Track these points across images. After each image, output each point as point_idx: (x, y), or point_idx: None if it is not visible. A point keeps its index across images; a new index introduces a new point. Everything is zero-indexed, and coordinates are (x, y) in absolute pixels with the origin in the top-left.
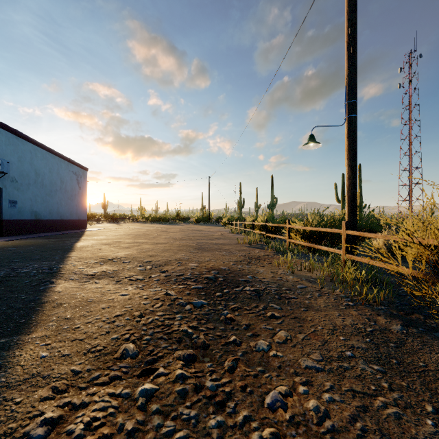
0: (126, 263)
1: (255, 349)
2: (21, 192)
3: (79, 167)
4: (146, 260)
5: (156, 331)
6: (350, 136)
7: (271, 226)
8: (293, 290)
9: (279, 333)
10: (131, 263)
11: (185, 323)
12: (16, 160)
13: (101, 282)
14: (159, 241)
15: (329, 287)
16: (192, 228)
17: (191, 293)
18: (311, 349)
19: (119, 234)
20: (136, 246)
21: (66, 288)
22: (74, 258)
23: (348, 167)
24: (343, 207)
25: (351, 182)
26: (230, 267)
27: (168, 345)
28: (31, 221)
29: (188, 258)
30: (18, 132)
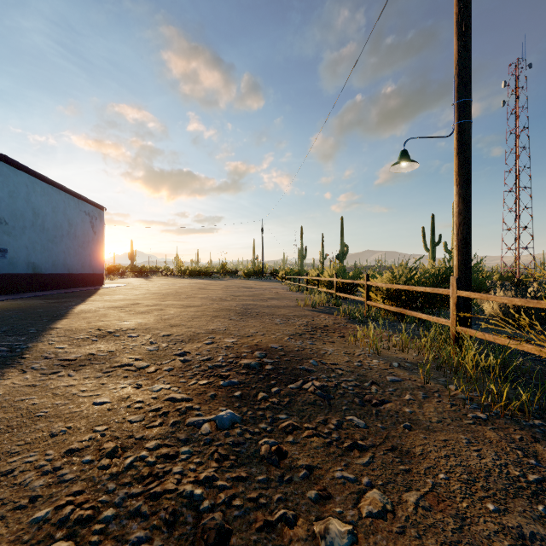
0: (132, 337)
1: (324, 543)
2: (13, 237)
3: (94, 205)
4: (163, 334)
5: (131, 493)
6: (461, 152)
7: (342, 282)
8: (382, 386)
9: (369, 494)
10: (139, 339)
11: (193, 469)
12: (5, 196)
13: (77, 375)
14: (191, 302)
15: (437, 380)
16: (239, 285)
17: (217, 395)
18: (438, 543)
19: (141, 292)
20: (157, 310)
21: (13, 388)
22: (57, 331)
23: (458, 198)
24: (433, 257)
25: (463, 220)
26: (284, 345)
27: (145, 535)
28: (28, 276)
29: (224, 330)
30: (8, 158)
